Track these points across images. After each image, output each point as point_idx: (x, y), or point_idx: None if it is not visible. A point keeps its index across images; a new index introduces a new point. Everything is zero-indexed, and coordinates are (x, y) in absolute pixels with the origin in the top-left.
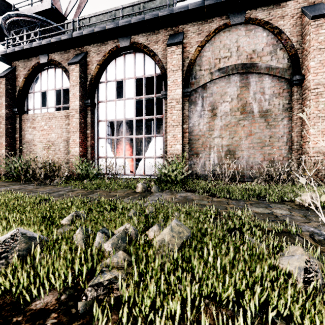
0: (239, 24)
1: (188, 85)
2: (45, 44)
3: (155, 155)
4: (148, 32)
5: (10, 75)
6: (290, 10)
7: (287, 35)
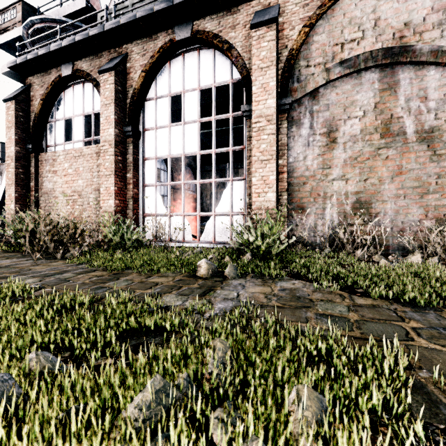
0: None
1: (287, 93)
2: (67, 45)
3: (232, 210)
4: (220, 12)
5: (22, 96)
6: None
7: None
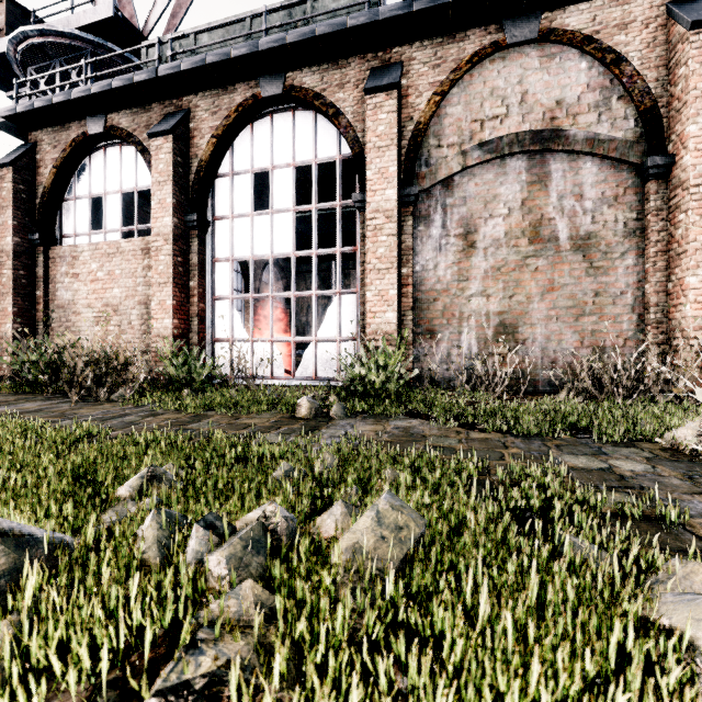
0: (526, 42)
1: (412, 180)
2: (100, 92)
3: (339, 334)
4: (324, 63)
5: (24, 161)
6: (641, 11)
7: (634, 66)
